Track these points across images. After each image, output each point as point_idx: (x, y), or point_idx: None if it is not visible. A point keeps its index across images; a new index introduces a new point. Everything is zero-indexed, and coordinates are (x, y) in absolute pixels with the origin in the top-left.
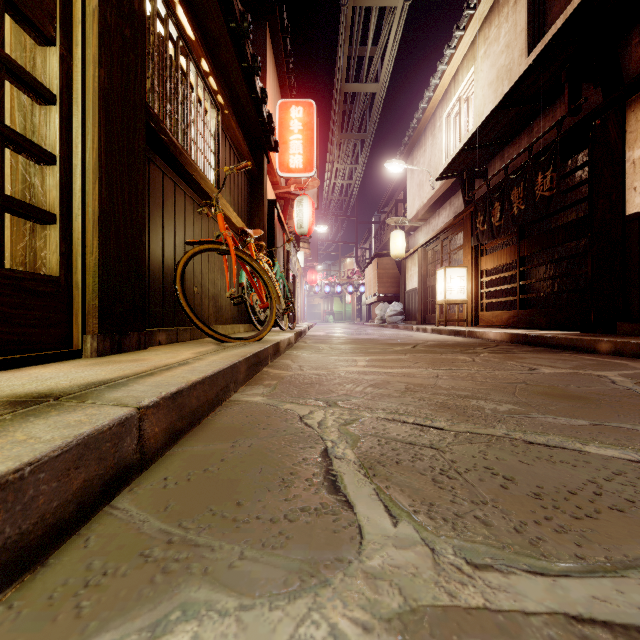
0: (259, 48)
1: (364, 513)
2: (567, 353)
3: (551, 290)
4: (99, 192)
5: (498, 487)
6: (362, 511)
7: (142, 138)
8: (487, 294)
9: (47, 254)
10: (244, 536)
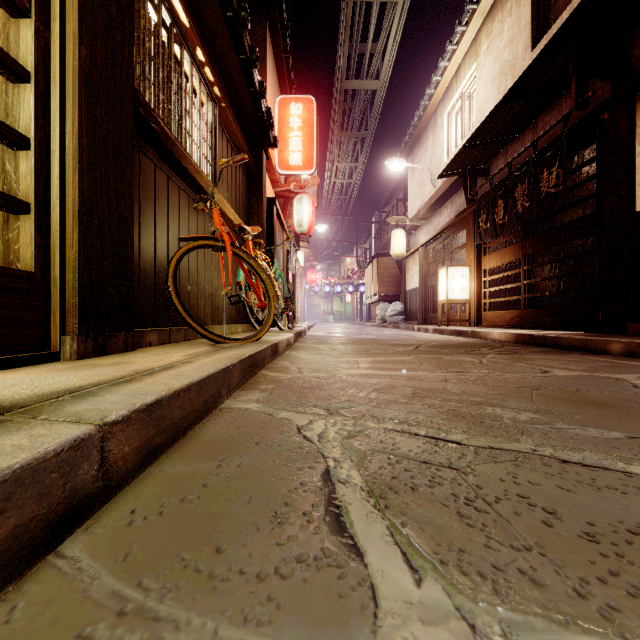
0: (258, 43)
1: (377, 564)
2: (577, 354)
3: (555, 289)
4: (80, 180)
5: (540, 524)
6: (374, 561)
7: (130, 125)
8: (490, 293)
9: (21, 247)
10: (221, 603)
